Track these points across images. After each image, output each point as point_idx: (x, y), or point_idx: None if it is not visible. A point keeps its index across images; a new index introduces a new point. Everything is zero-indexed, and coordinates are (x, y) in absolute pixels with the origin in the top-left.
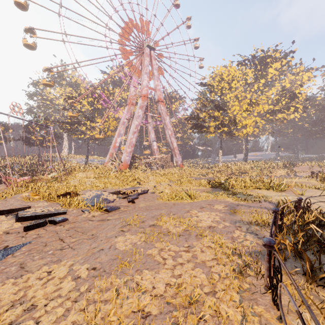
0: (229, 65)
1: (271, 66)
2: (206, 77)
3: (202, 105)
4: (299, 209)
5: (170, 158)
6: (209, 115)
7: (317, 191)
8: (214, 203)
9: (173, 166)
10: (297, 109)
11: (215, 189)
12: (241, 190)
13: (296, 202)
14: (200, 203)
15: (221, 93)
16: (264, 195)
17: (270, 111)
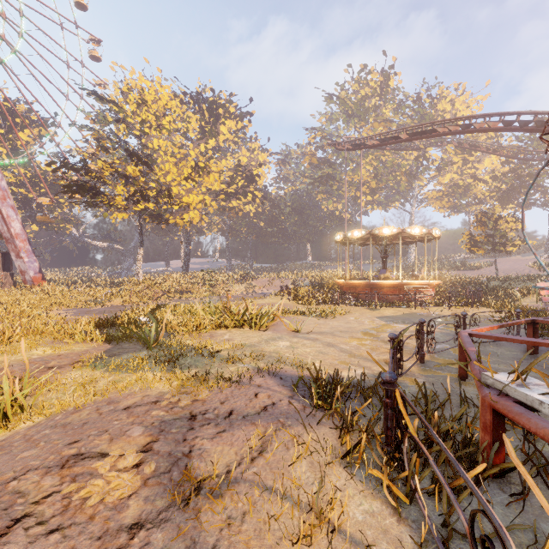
0: (158, 79)
1: (224, 122)
2: (107, 86)
3: (97, 146)
4: (390, 411)
5: (3, 261)
6: (114, 169)
7: (305, 318)
8: (100, 435)
9: (14, 284)
10: (255, 198)
11: (119, 345)
12: (190, 339)
13: (337, 370)
14: (16, 469)
15: (142, 132)
16: (243, 346)
17: (223, 193)
